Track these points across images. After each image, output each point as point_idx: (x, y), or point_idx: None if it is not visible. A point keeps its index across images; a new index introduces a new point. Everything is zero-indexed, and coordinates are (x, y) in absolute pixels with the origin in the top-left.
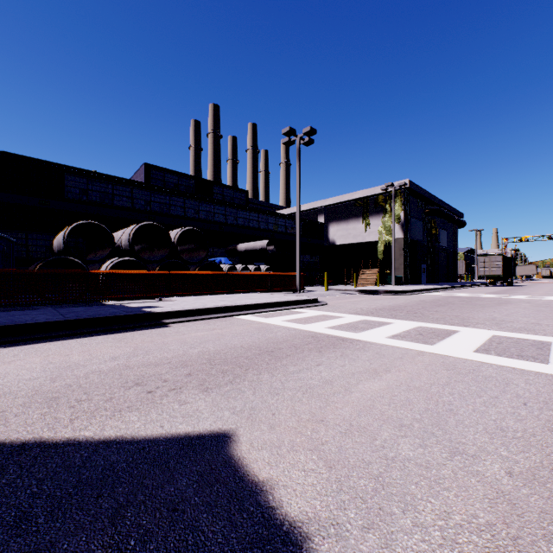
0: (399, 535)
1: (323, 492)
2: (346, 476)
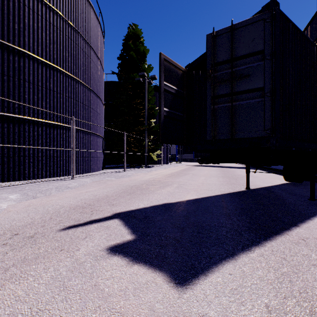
0: (70, 263)
1: (101, 269)
2: (86, 282)
